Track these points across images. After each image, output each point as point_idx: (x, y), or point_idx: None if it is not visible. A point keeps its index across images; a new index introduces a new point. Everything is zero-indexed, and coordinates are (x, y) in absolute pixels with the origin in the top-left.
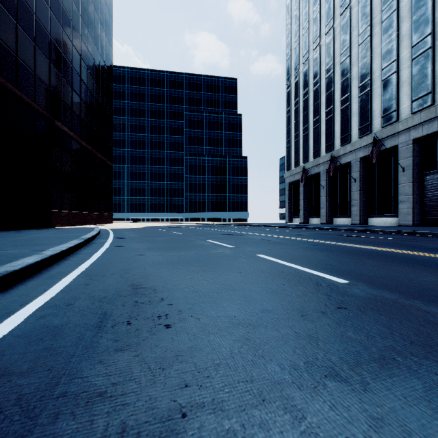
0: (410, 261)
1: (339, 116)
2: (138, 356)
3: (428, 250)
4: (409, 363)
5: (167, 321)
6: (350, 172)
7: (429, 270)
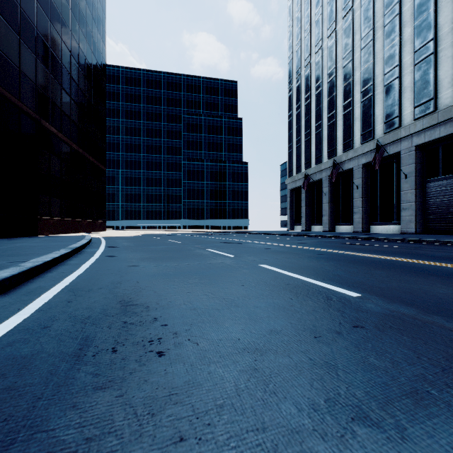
0: (421, 271)
1: (341, 121)
2: (122, 397)
3: (436, 259)
4: (447, 398)
5: (160, 347)
6: (353, 179)
7: (442, 281)
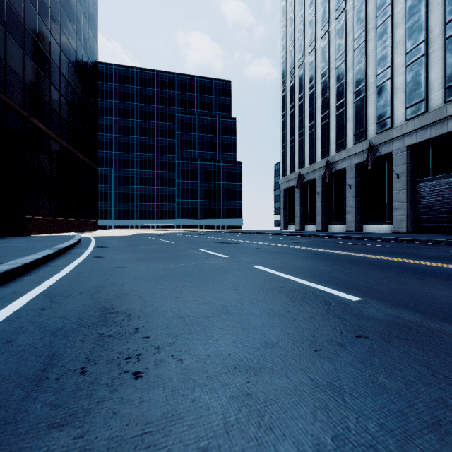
0: (418, 272)
1: (334, 121)
2: (82, 439)
3: (431, 259)
4: None
5: (137, 366)
6: (345, 179)
7: (442, 282)
